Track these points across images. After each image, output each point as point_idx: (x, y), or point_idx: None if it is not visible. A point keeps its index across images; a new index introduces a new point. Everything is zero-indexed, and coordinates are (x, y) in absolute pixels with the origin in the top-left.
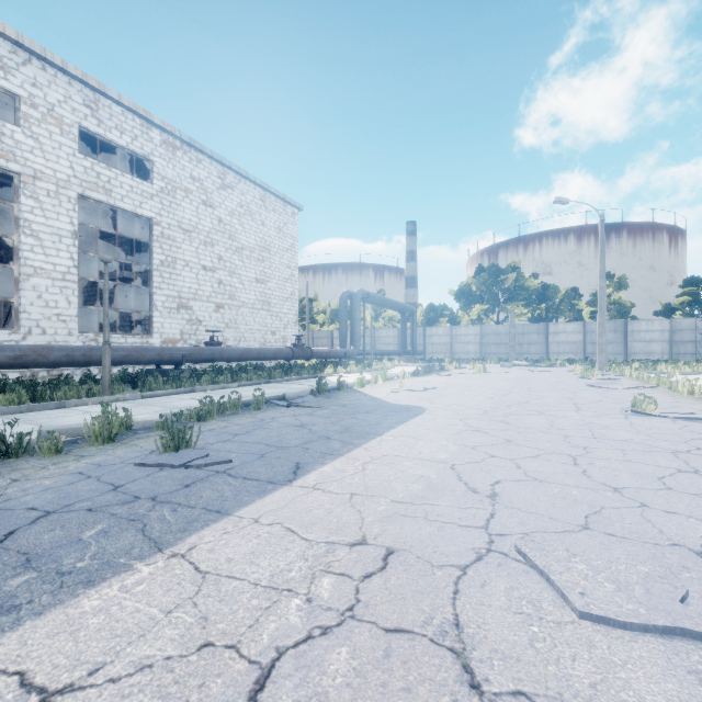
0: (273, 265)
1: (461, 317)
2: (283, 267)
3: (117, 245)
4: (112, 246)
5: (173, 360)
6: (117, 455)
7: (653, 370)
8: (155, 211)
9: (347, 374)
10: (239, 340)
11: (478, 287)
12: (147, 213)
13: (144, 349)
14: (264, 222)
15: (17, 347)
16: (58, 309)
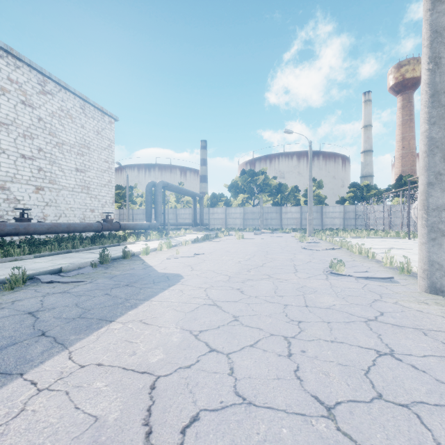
0: (92, 159)
1: (232, 202)
2: (101, 161)
3: None
4: None
5: None
6: None
7: (336, 235)
8: None
9: (145, 242)
10: (60, 216)
11: (242, 183)
12: None
13: None
14: (84, 125)
15: None
16: None
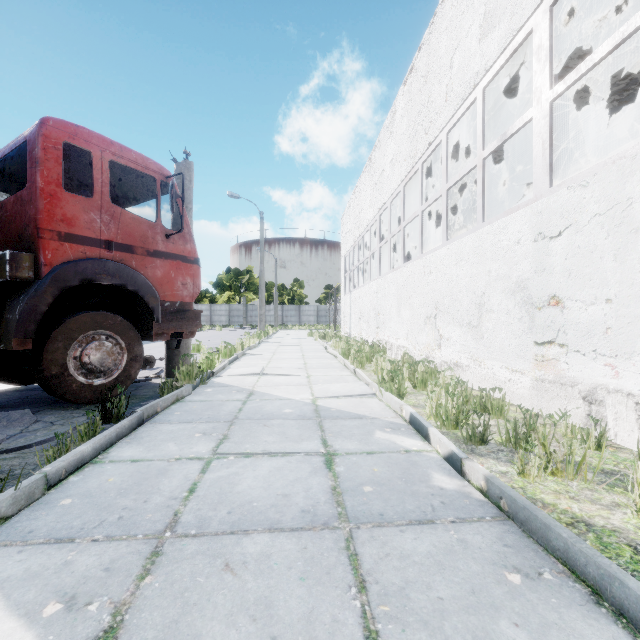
0: None
1: (218, 298)
2: None
3: None
4: None
5: None
6: None
7: (291, 328)
8: None
9: None
10: None
11: (228, 281)
12: None
13: None
14: None
15: None
16: None
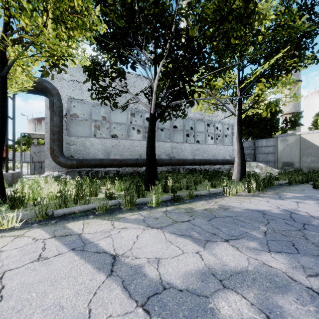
0: None
1: (18, 149)
2: None
3: None
4: None
5: None
6: None
7: None
8: None
9: None
10: None
11: (24, 141)
12: None
13: None
14: None
15: None
16: None
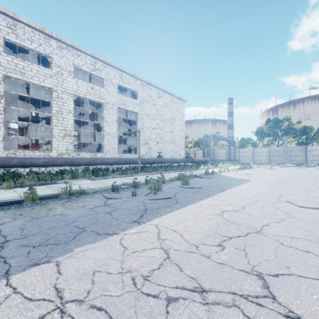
0: (175, 125)
1: (258, 143)
2: (179, 125)
3: (122, 121)
4: (120, 122)
5: (150, 162)
6: (171, 186)
7: None
8: (138, 109)
9: (209, 169)
10: (164, 155)
11: (267, 129)
12: (136, 110)
13: (143, 159)
14: (172, 108)
15: (114, 158)
16: (113, 146)
